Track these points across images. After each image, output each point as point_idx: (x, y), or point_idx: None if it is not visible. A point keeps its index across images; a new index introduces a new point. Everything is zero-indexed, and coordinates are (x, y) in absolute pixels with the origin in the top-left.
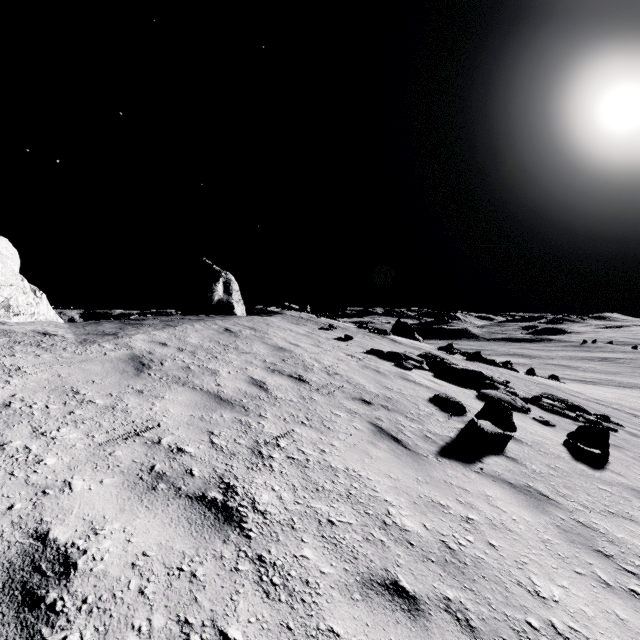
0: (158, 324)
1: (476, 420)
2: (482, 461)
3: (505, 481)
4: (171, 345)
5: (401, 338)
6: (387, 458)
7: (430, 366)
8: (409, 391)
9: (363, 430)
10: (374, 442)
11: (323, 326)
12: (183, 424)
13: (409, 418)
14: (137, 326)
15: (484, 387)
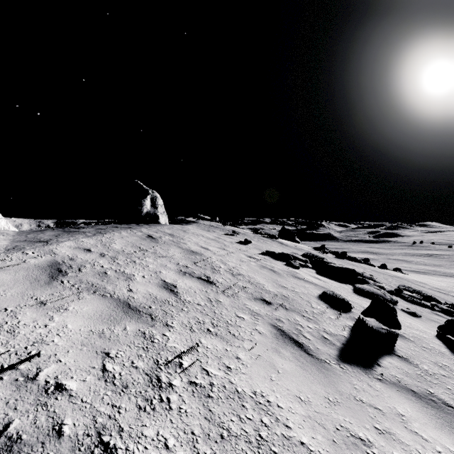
0: (91, 232)
1: (361, 316)
2: (379, 364)
3: (408, 389)
4: (95, 251)
5: (286, 241)
6: (293, 371)
7: (312, 264)
8: (301, 289)
9: (266, 334)
10: (278, 349)
11: (228, 232)
12: (76, 344)
13: (305, 317)
14: (72, 233)
15: (356, 281)
